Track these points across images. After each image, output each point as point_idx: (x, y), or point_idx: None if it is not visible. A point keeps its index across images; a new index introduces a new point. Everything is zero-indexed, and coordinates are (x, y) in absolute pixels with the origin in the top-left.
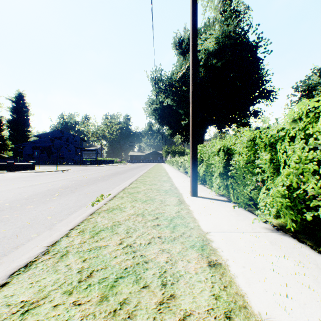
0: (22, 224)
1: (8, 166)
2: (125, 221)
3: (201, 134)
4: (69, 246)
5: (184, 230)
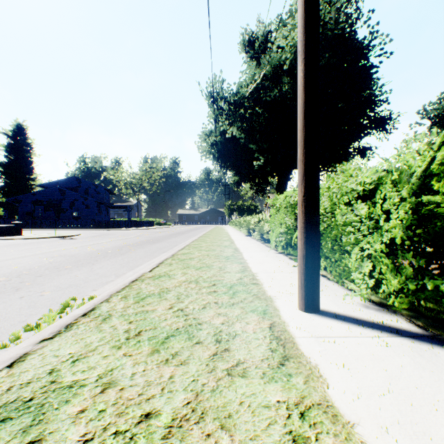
0: None
1: None
2: None
3: (283, 181)
4: None
5: None
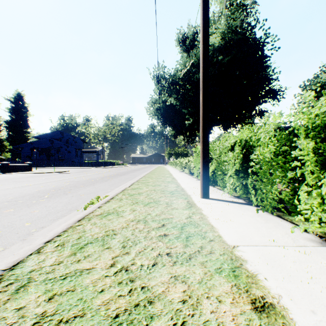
0: None
1: (3, 167)
2: (121, 229)
3: None
4: (36, 269)
5: (202, 244)
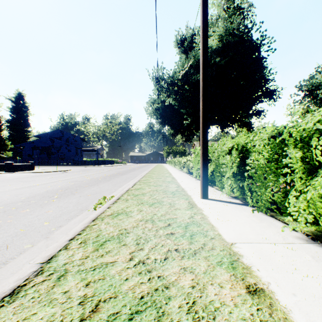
0: (14, 232)
1: (7, 167)
2: (133, 229)
3: None
4: (69, 262)
5: (204, 241)
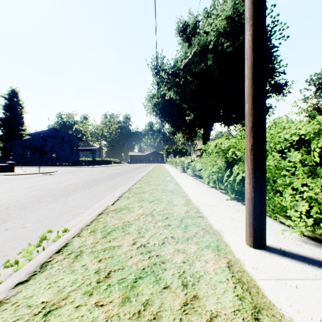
0: None
1: None
2: None
3: (207, 131)
4: None
5: None
